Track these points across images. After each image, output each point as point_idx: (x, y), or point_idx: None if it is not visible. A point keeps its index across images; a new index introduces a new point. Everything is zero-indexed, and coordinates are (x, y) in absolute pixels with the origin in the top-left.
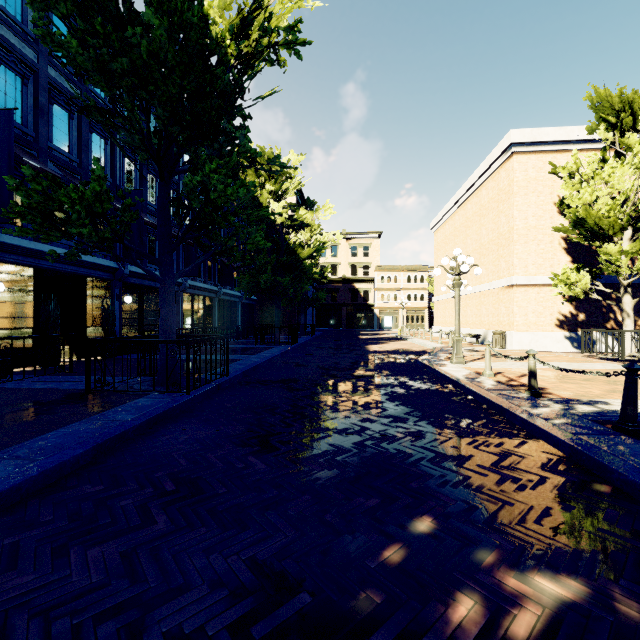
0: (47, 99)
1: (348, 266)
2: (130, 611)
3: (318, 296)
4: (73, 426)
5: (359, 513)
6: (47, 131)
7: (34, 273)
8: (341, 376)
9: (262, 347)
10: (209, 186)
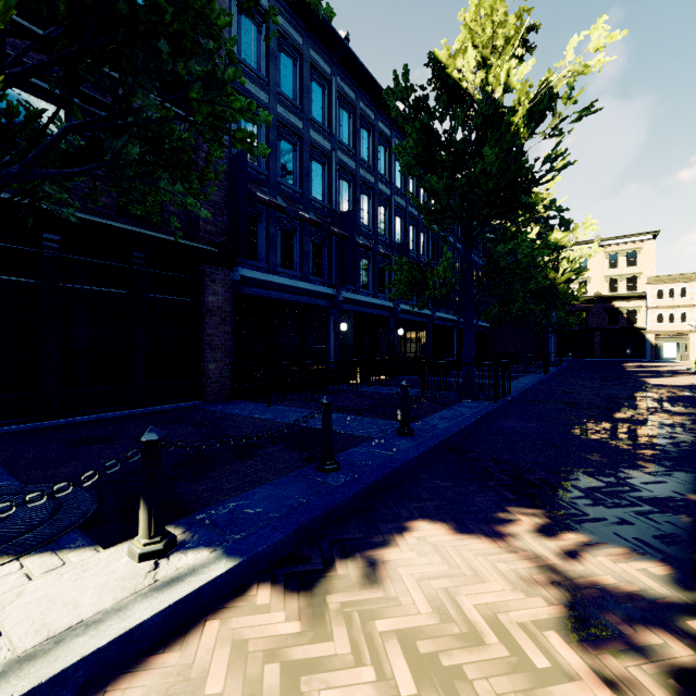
0: (359, 192)
1: (603, 281)
2: (570, 470)
3: (568, 321)
4: (445, 411)
5: (688, 468)
6: (359, 215)
7: (353, 316)
8: (625, 403)
9: (512, 375)
10: (518, 251)
